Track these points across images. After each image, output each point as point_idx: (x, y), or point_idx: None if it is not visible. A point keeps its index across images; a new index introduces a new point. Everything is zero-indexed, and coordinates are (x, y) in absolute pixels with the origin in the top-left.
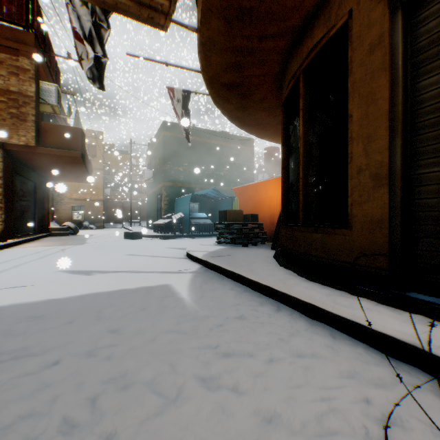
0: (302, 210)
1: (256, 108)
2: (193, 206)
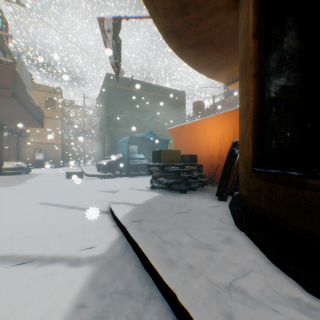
0: None
1: (200, 11)
2: (133, 148)
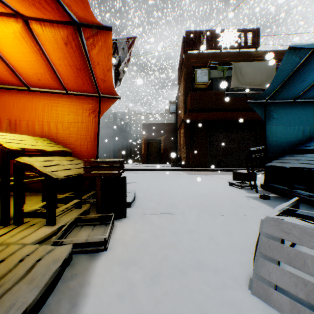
0: None
1: None
2: None
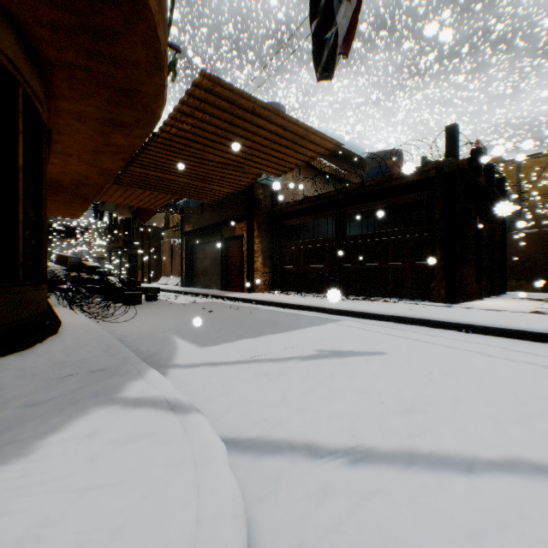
0: (23, 265)
1: None
2: None
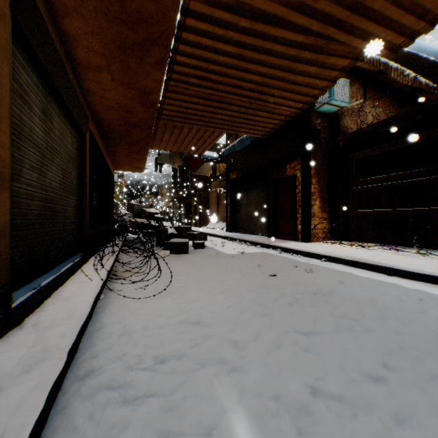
0: None
1: None
2: None
